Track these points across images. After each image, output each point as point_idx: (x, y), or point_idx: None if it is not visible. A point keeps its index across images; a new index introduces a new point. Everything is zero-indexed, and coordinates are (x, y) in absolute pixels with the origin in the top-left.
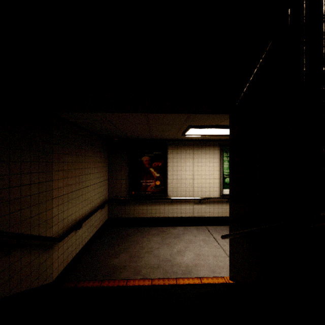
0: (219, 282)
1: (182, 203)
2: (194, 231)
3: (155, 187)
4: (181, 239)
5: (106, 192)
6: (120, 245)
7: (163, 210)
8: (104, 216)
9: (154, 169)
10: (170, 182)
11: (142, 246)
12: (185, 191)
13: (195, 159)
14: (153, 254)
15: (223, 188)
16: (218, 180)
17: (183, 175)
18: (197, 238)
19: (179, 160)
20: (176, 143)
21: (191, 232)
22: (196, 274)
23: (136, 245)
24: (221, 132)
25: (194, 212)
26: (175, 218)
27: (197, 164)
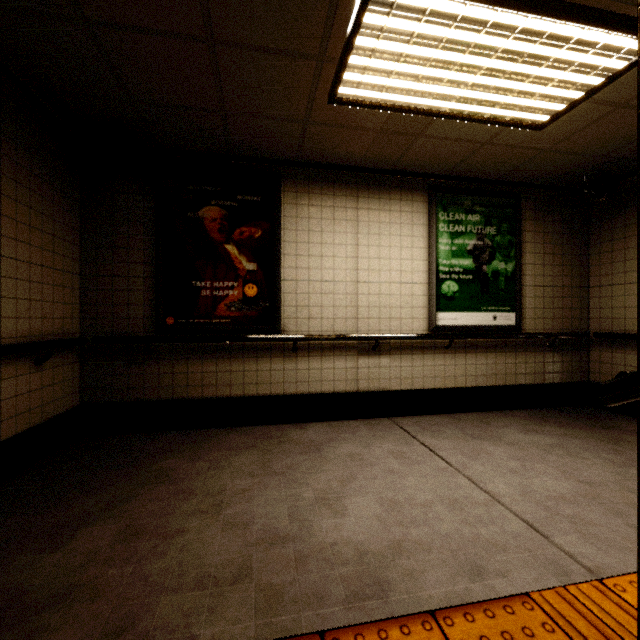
0: (526, 630)
1: (323, 352)
2: (362, 431)
3: (241, 302)
4: (326, 457)
5: (71, 314)
6: (100, 489)
7: (269, 374)
8: (61, 395)
9: (240, 247)
10: (290, 288)
11: (186, 488)
12: (334, 316)
13: (362, 225)
14: (222, 515)
15: (436, 310)
16: (424, 286)
17: (326, 270)
18: (376, 449)
19: (316, 225)
20: (307, 175)
21: (354, 434)
22: (412, 594)
23: (165, 484)
24: (465, 80)
25: (358, 378)
26: (305, 396)
27: (367, 240)
